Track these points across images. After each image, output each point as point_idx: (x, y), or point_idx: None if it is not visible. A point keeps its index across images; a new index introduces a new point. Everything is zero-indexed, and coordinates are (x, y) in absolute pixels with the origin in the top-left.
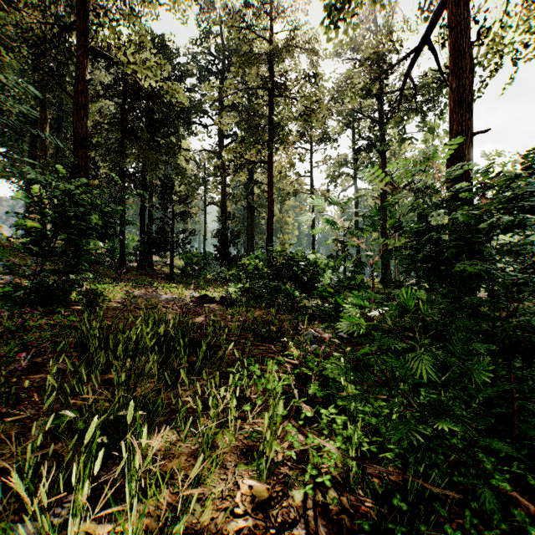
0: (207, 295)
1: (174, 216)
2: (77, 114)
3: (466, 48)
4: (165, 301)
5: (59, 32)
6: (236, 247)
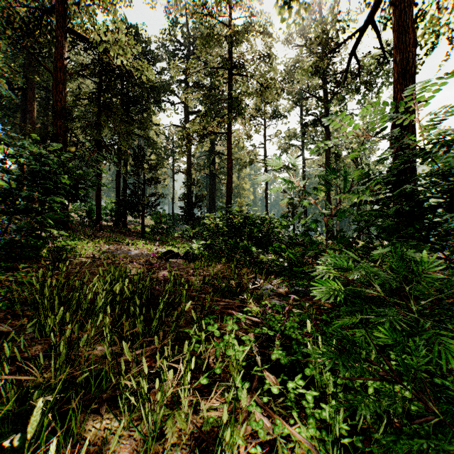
0: (172, 251)
1: (145, 182)
2: (56, 88)
3: (410, 24)
4: (133, 256)
5: (41, 16)
6: (200, 209)
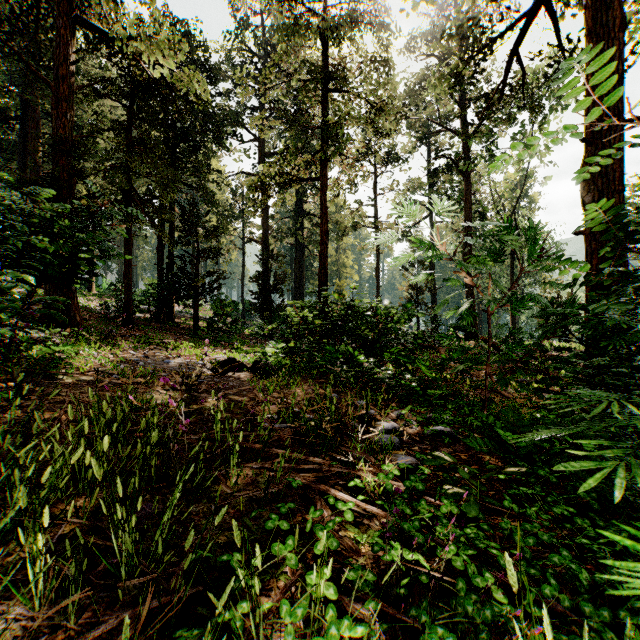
0: (235, 359)
1: (198, 254)
2: (57, 108)
3: None
4: (170, 368)
5: None
6: (281, 295)
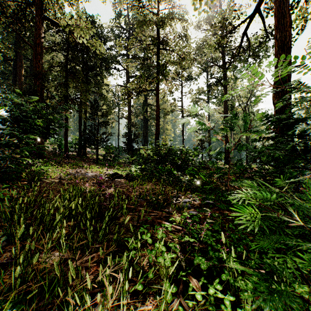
0: (117, 173)
1: (98, 124)
2: (35, 58)
3: (287, 11)
4: (89, 177)
5: (25, 7)
6: (137, 143)
